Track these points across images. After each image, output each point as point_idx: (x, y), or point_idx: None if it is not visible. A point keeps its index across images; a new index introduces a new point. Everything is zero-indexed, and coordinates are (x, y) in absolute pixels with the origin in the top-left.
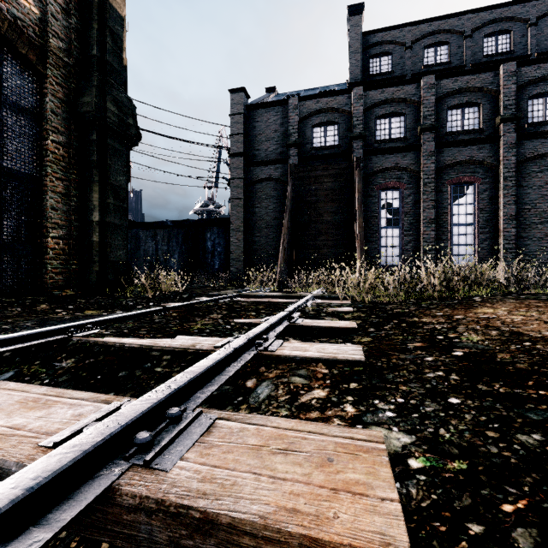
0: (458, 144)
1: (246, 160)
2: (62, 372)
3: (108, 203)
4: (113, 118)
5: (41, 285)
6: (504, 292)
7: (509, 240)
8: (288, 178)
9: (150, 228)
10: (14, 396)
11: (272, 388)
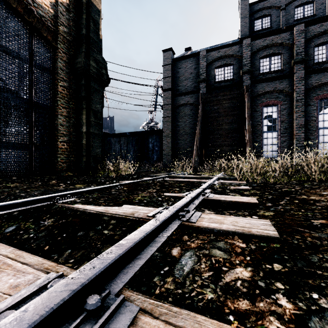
0: (323, 70)
1: (172, 93)
2: (43, 229)
3: (91, 121)
4: (93, 70)
5: (55, 169)
6: None
7: None
8: (199, 102)
9: (117, 136)
10: None
11: (195, 260)
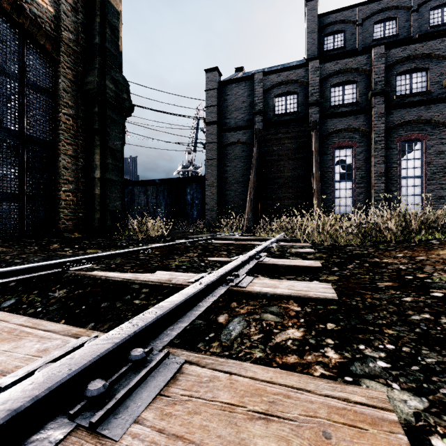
0: (407, 105)
1: (218, 127)
2: (53, 302)
3: (107, 163)
4: (111, 94)
5: (55, 229)
6: None
7: None
8: (253, 141)
9: (142, 185)
10: None
11: (244, 325)
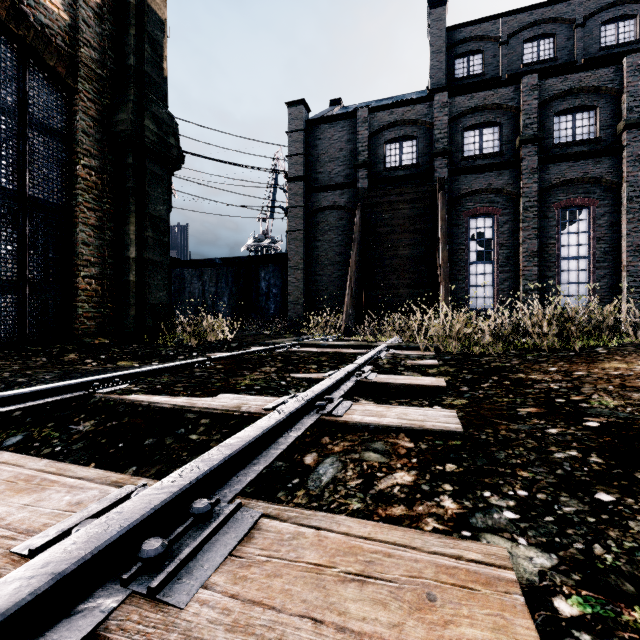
0: (568, 158)
1: (306, 185)
2: (77, 438)
3: (146, 236)
4: (152, 138)
5: (71, 332)
6: (633, 342)
7: (635, 276)
8: (355, 205)
9: (196, 266)
10: (4, 473)
11: (339, 467)
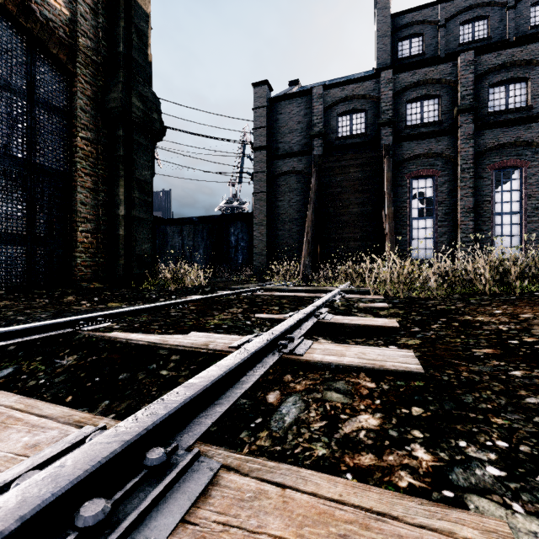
0: (502, 124)
1: (269, 153)
2: (60, 371)
3: (133, 197)
4: (138, 113)
5: (71, 278)
6: None
7: None
8: (311, 170)
9: (176, 224)
10: None
11: (301, 407)
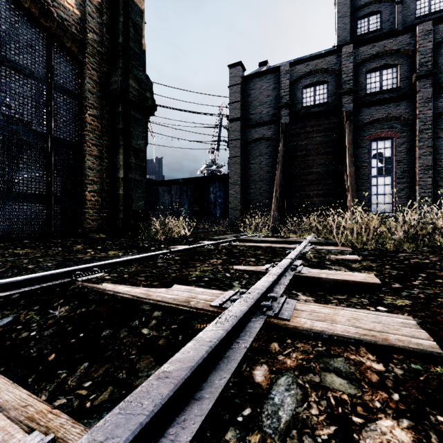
0: None
1: (242, 124)
2: (51, 323)
3: (130, 162)
4: (134, 93)
5: (81, 229)
6: None
7: None
8: (279, 136)
9: (166, 185)
10: None
11: (298, 396)
